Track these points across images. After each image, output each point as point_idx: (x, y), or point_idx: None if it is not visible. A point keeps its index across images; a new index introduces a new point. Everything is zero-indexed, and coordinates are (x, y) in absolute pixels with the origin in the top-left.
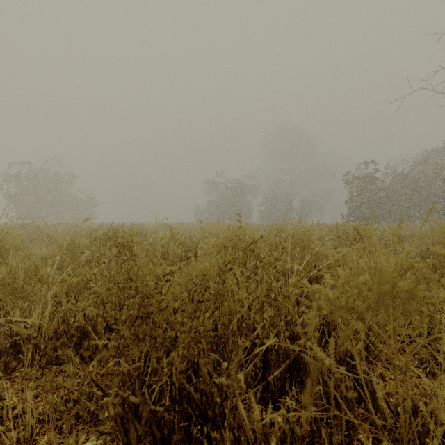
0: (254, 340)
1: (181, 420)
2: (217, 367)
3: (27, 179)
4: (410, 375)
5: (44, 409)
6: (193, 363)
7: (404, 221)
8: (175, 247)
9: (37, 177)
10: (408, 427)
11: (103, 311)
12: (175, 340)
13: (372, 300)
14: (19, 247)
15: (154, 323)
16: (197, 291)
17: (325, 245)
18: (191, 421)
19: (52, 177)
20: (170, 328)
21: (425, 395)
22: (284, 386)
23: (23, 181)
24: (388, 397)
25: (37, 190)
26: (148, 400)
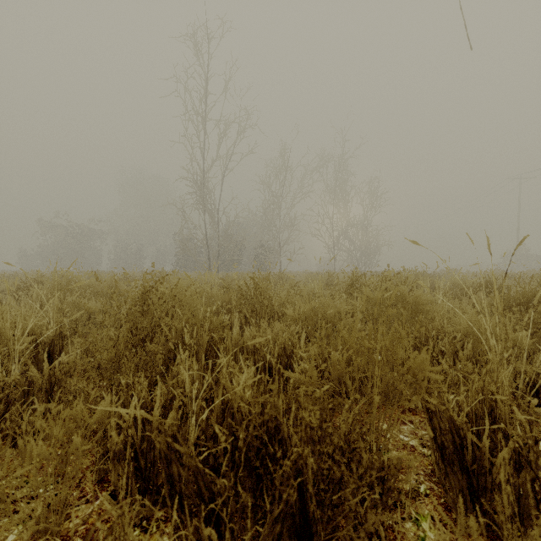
0: None
1: None
2: None
3: None
4: None
5: None
6: None
7: None
8: None
9: None
10: None
11: None
12: None
13: None
14: None
15: None
16: None
17: None
18: None
19: None
20: None
21: None
22: None
23: None
24: None
25: None
26: None
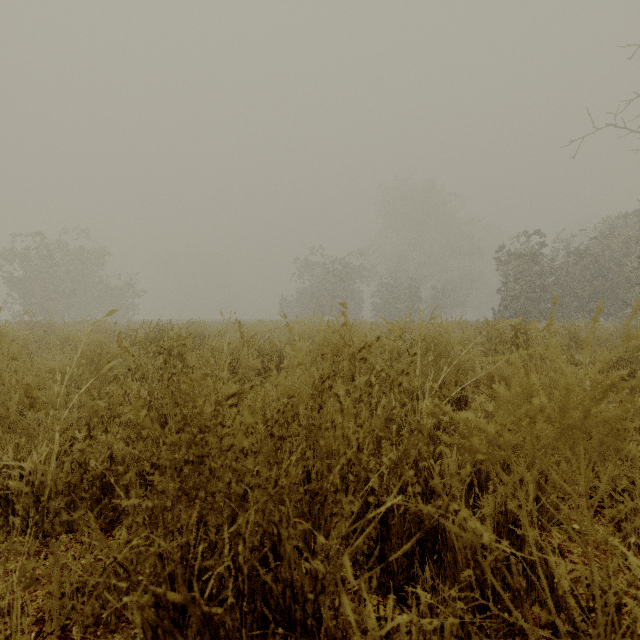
0: (367, 496)
1: (253, 625)
2: (309, 538)
3: (38, 257)
4: (602, 547)
5: (39, 605)
6: (272, 535)
7: (582, 318)
8: (250, 356)
9: (52, 255)
10: (609, 637)
11: (140, 450)
12: (244, 498)
13: (552, 437)
14: (12, 354)
15: (212, 472)
16: (278, 422)
17: (470, 351)
18: (269, 625)
19: (74, 255)
20: (236, 479)
21: (635, 584)
22: (412, 566)
23: (32, 260)
24: (574, 586)
25: (53, 273)
26: (198, 597)
